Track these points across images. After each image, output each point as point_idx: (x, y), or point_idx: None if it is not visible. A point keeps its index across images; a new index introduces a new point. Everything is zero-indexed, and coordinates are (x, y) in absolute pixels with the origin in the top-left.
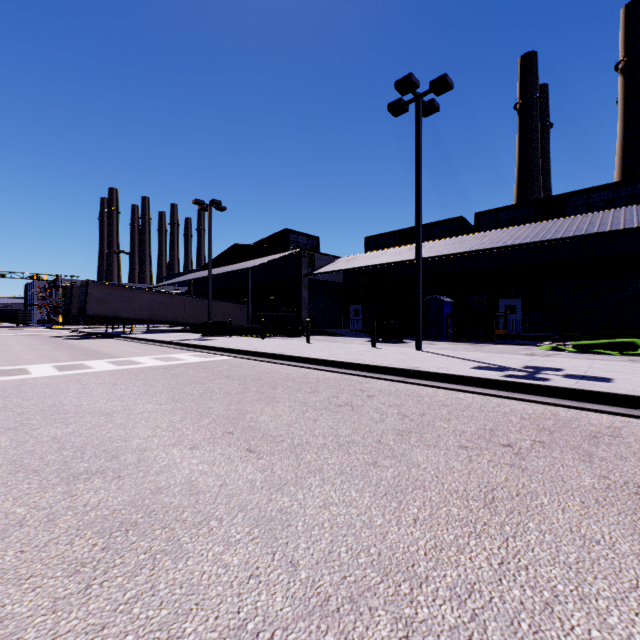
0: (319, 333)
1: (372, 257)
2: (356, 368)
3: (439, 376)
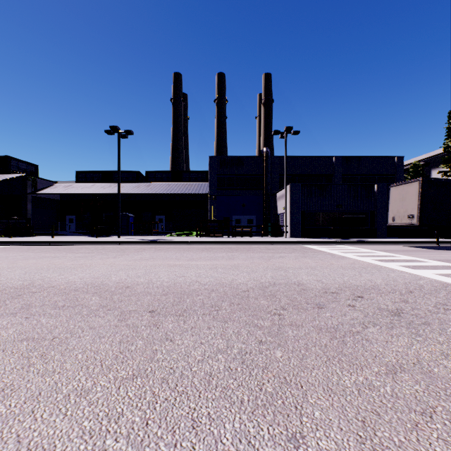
0: (44, 234)
1: (85, 187)
2: (97, 243)
3: (129, 242)
